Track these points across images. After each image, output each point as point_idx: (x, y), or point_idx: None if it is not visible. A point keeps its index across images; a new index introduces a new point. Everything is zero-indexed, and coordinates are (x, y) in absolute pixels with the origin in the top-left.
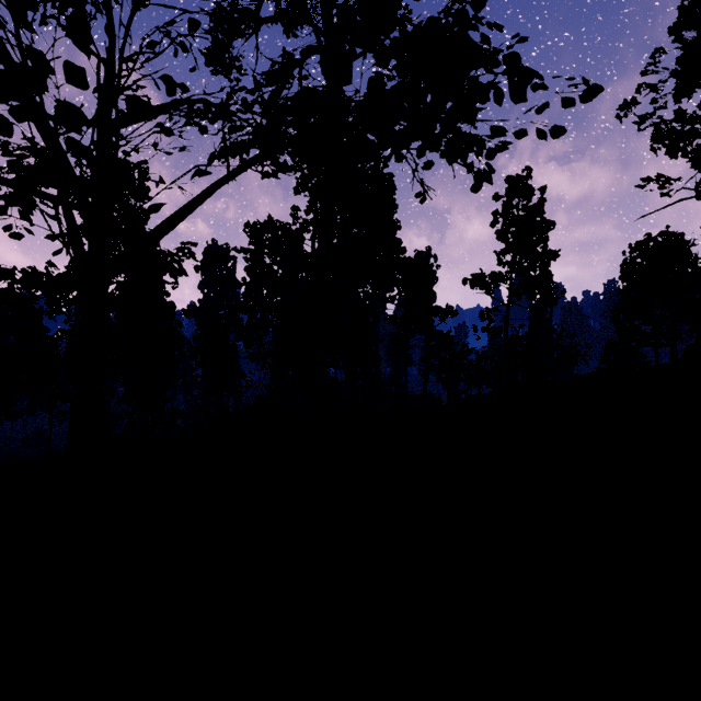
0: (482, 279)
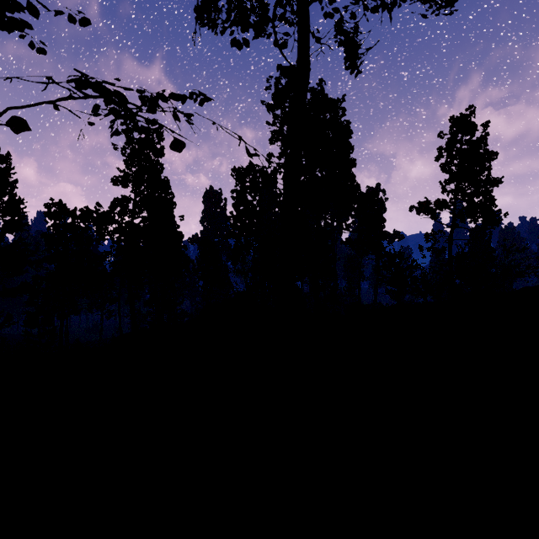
0: (427, 206)
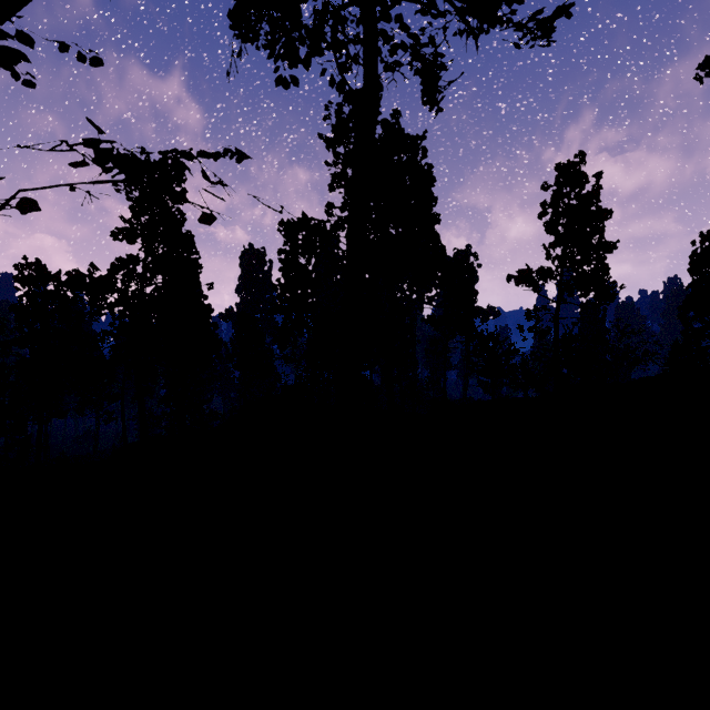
0: (529, 276)
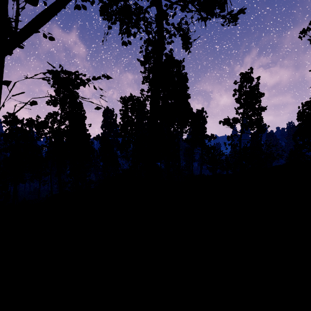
0: (228, 121)
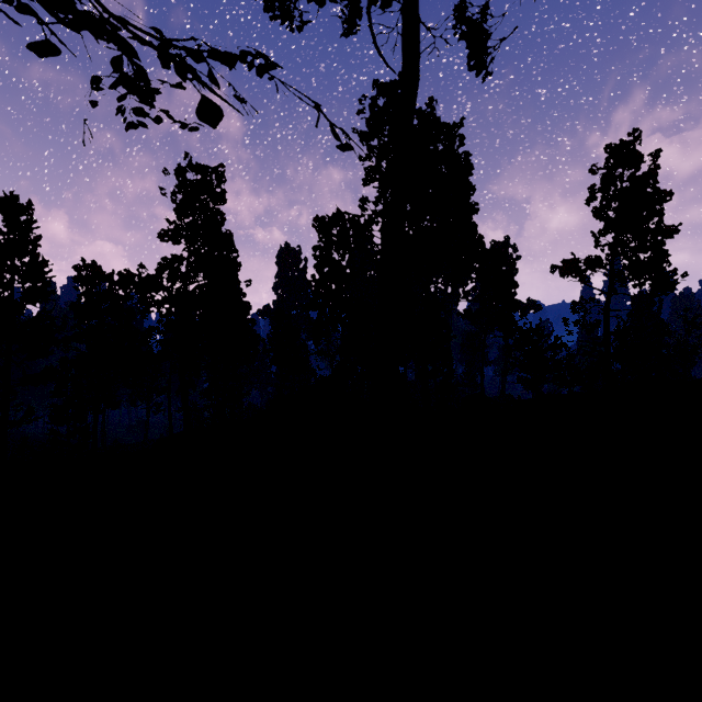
0: (575, 265)
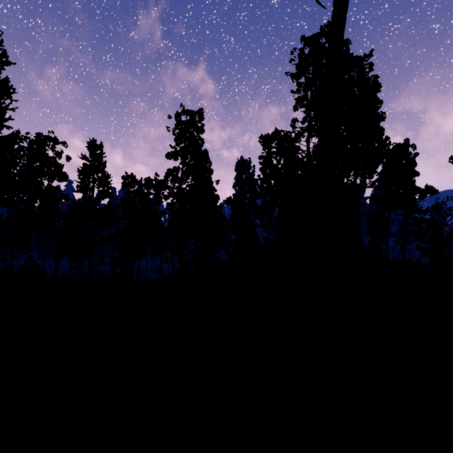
0: None
